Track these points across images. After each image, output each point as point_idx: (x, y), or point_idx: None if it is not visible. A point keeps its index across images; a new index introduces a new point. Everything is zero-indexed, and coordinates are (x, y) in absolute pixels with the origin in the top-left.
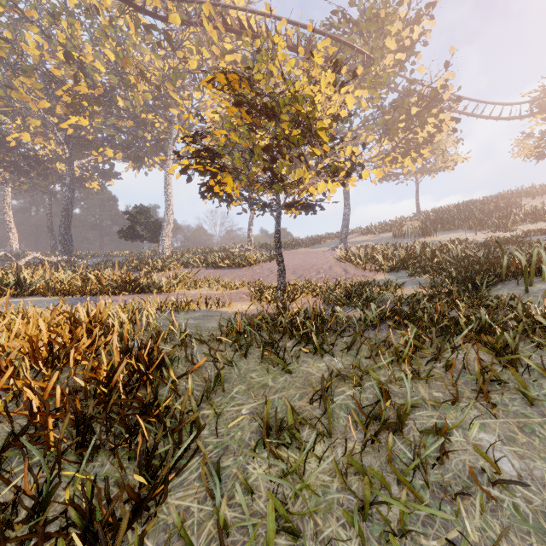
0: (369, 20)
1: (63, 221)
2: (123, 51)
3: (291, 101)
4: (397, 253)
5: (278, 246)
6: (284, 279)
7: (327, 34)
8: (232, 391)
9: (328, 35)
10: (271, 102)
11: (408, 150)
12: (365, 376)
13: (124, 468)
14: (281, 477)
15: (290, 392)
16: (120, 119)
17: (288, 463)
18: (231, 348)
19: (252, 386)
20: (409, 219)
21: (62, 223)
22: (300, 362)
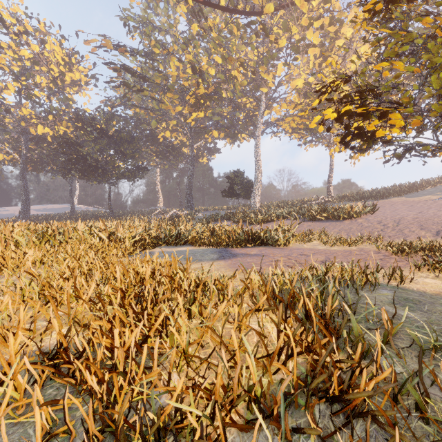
0: None
1: (188, 187)
2: (228, 52)
3: None
4: None
5: None
6: None
7: None
8: None
9: None
10: None
11: None
12: None
13: None
14: None
15: None
16: (221, 108)
17: None
18: None
19: None
20: None
21: (187, 188)
22: None
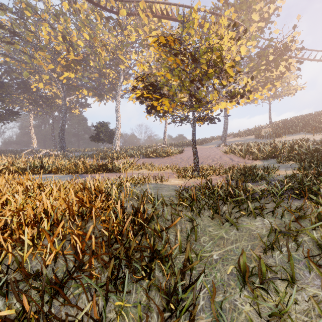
0: (242, 3)
1: (60, 131)
2: (93, 33)
3: (208, 50)
4: (266, 148)
5: (194, 143)
6: (198, 164)
7: (215, 13)
8: (200, 240)
9: (216, 14)
10: (194, 52)
11: (266, 83)
12: (295, 234)
13: (148, 299)
14: (269, 315)
15: (242, 243)
16: (91, 73)
17: (267, 302)
18: (186, 209)
19: (213, 237)
20: (265, 127)
21: (60, 132)
22: (240, 221)
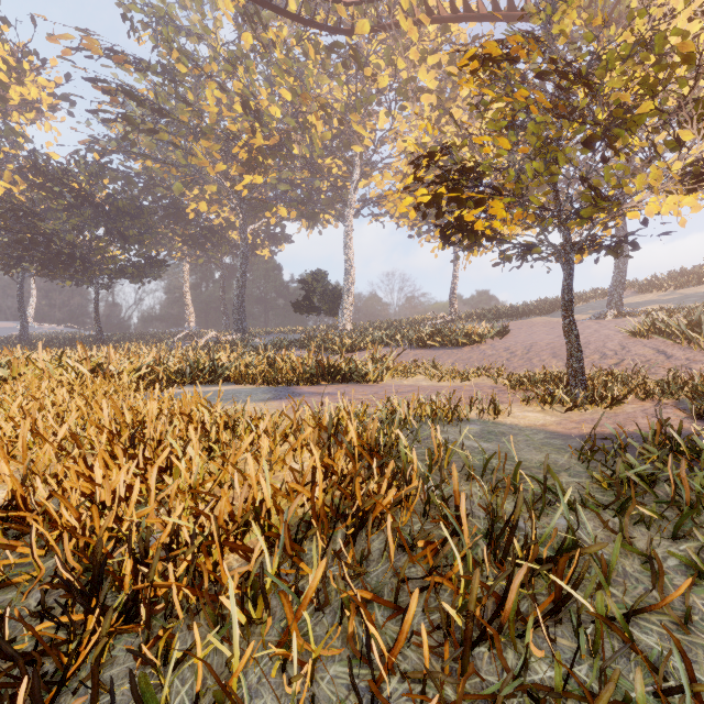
0: None
1: (237, 295)
2: (301, 86)
3: (634, 51)
4: None
5: (569, 313)
6: (582, 368)
7: None
8: None
9: None
10: (588, 65)
11: None
12: None
13: None
14: None
15: None
16: (293, 171)
17: None
18: (648, 527)
19: None
20: None
21: (236, 297)
22: None
